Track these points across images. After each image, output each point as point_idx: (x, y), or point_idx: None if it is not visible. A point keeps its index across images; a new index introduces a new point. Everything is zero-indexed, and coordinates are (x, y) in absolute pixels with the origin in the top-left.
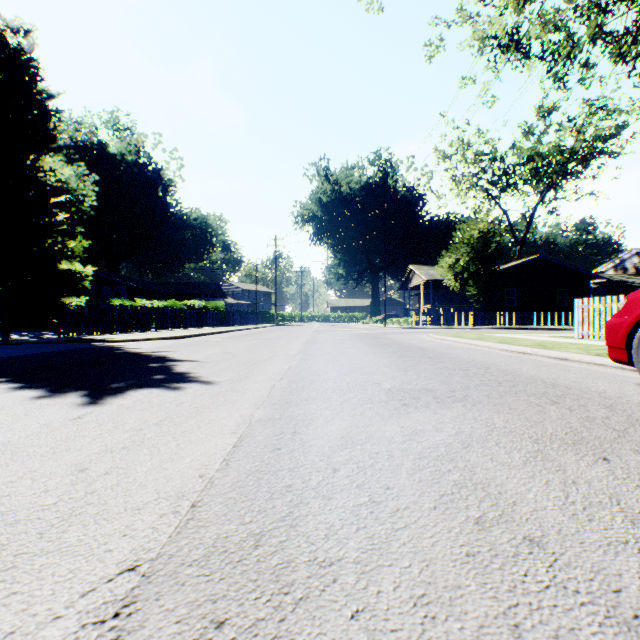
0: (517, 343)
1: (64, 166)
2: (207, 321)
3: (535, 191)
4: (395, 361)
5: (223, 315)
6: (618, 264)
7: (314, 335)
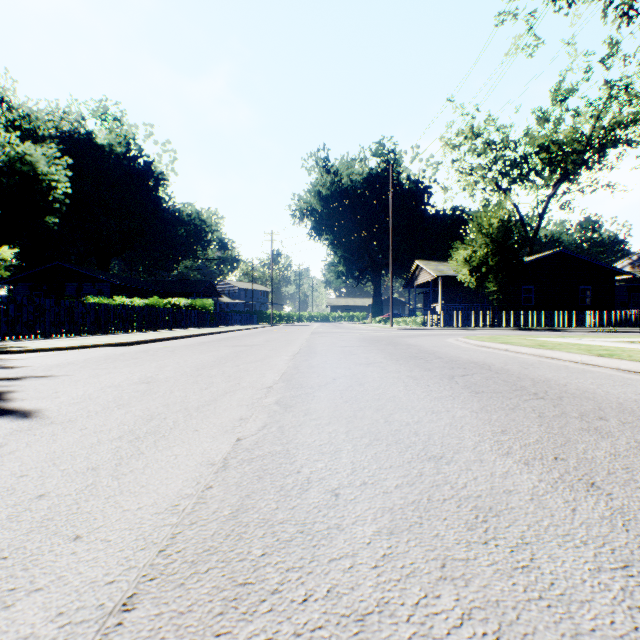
0: (633, 357)
1: (32, 147)
2: (191, 321)
3: (547, 183)
4: (487, 413)
5: (211, 314)
6: (635, 261)
7: (311, 339)
